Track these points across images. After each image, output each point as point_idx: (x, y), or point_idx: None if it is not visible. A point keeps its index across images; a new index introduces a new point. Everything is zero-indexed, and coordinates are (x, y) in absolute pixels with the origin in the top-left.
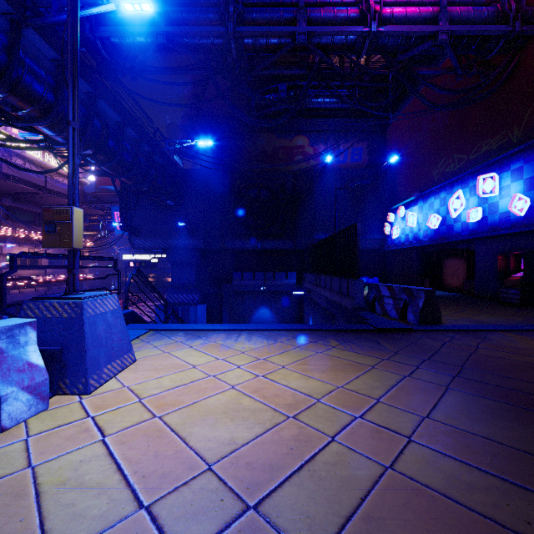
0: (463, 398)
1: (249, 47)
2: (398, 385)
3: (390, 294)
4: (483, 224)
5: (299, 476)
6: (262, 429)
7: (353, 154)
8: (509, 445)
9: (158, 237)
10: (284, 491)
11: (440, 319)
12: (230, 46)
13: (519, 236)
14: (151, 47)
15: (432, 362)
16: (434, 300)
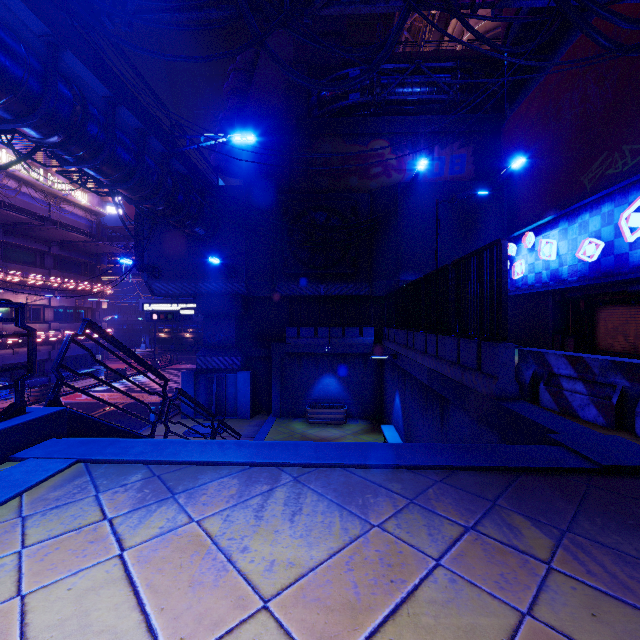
0: None
1: None
2: None
3: (578, 372)
4: None
5: None
6: None
7: (452, 164)
8: None
9: (185, 279)
10: None
11: None
12: None
13: None
14: None
15: None
16: None
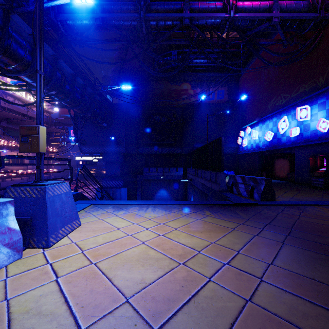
0: (294, 250)
1: (154, 26)
2: (251, 242)
3: (243, 181)
4: (300, 137)
5: (188, 307)
6: (162, 272)
7: (218, 94)
8: (328, 284)
9: (97, 146)
10: (178, 318)
11: (274, 197)
12: (142, 26)
13: (323, 145)
14: (92, 26)
15: (272, 226)
16: (271, 185)
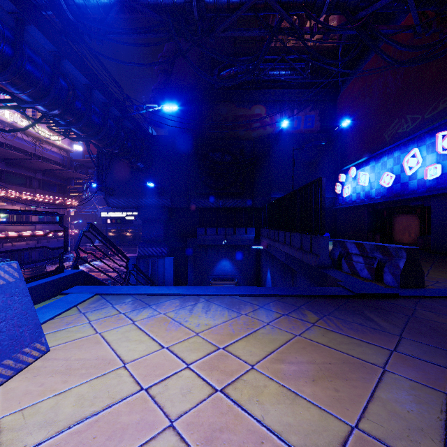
0: None
1: (211, 5)
2: None
3: (360, 251)
4: (442, 180)
5: None
6: None
7: (306, 121)
8: None
9: (130, 196)
10: None
11: (423, 281)
12: (192, 4)
13: None
14: (114, 6)
15: None
16: (417, 260)
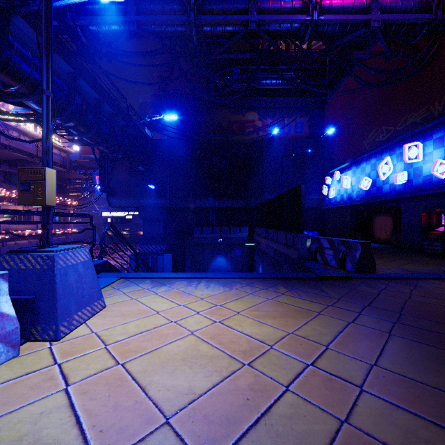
0: (406, 345)
1: (208, 33)
2: (344, 332)
3: (330, 246)
4: (408, 185)
5: (255, 432)
6: (219, 377)
7: (296, 127)
8: None
9: (132, 197)
10: None
11: (374, 268)
12: (192, 33)
13: (440, 196)
14: (124, 34)
15: (372, 308)
16: (369, 252)
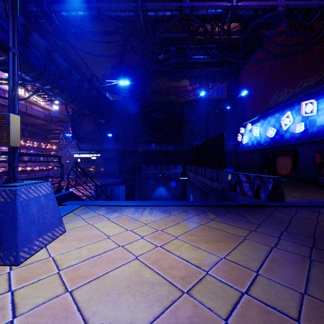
0: None
1: (152, 17)
2: (269, 257)
3: (247, 180)
4: (305, 133)
5: None
6: (160, 308)
7: (217, 91)
8: None
9: (95, 143)
10: None
11: (283, 197)
12: (139, 17)
13: None
14: (87, 17)
15: (289, 233)
16: (279, 185)
